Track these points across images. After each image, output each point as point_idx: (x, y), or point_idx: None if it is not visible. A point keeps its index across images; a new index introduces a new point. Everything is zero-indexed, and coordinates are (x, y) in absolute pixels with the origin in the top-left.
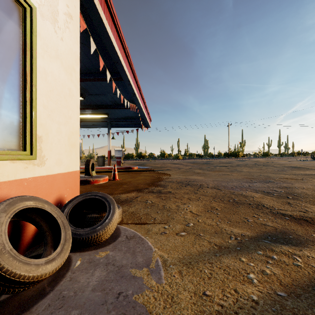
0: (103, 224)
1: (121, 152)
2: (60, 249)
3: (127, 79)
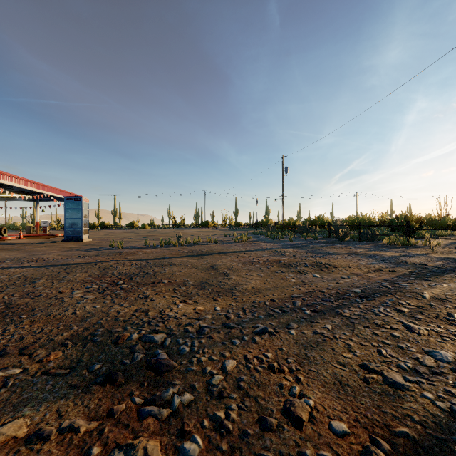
0: None
1: (47, 223)
2: None
3: (24, 188)
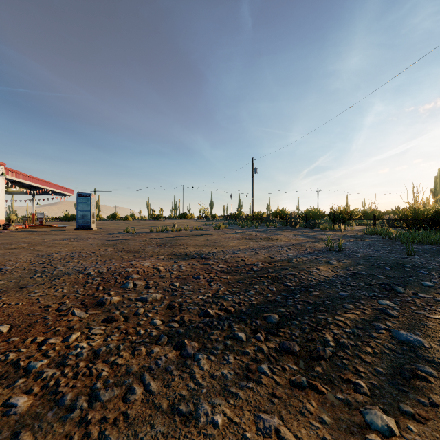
0: (9, 227)
1: (43, 214)
2: (1, 228)
3: (30, 184)
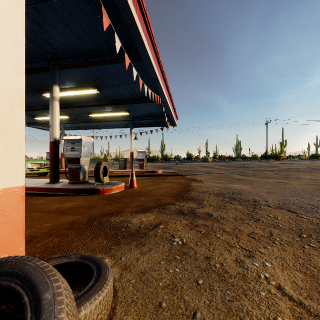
0: None
1: (144, 153)
2: None
3: (146, 56)
